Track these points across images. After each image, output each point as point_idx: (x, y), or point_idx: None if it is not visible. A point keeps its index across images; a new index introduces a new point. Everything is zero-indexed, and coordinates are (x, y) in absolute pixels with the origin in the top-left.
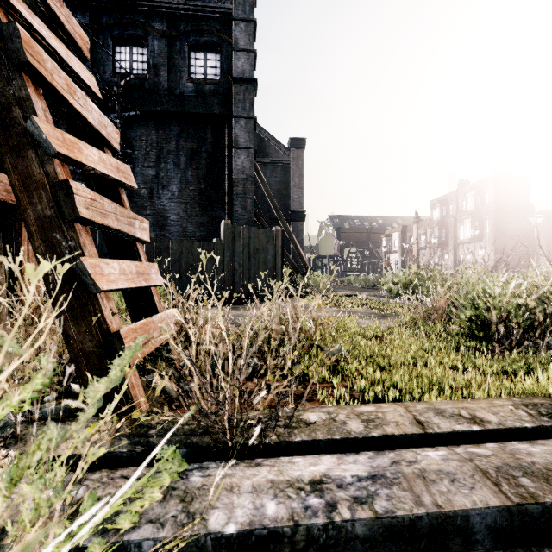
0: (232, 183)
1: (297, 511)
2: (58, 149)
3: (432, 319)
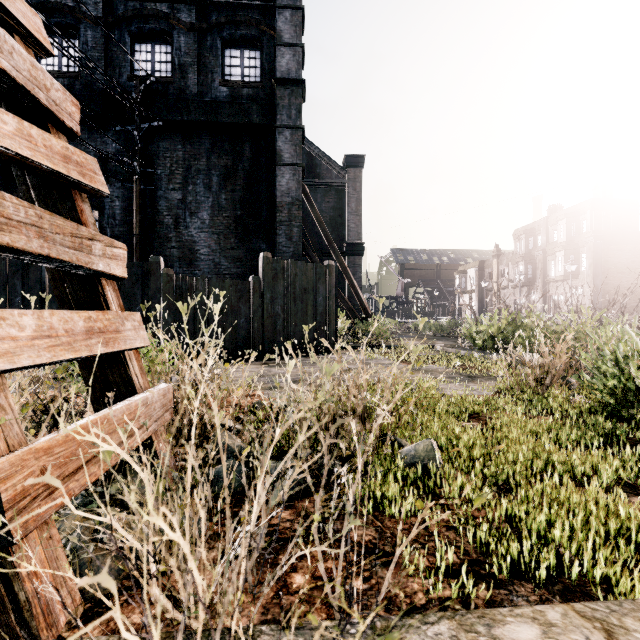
0: (275, 208)
1: None
2: None
3: (546, 386)
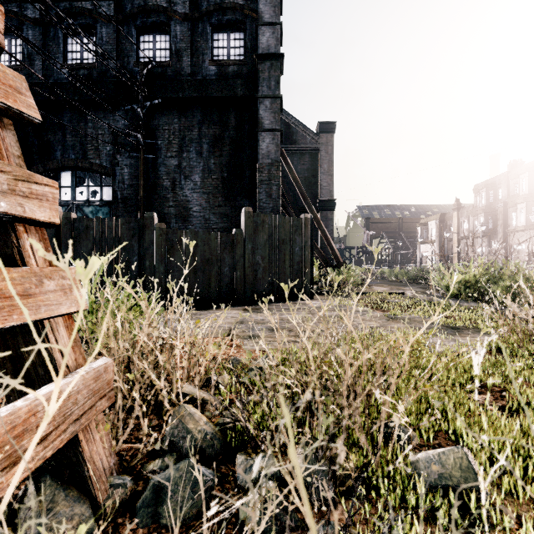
0: (256, 169)
1: None
2: None
3: None
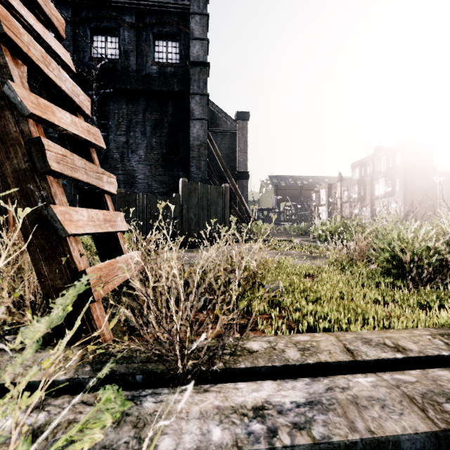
0: (189, 148)
1: (240, 436)
2: (31, 110)
3: (355, 260)
